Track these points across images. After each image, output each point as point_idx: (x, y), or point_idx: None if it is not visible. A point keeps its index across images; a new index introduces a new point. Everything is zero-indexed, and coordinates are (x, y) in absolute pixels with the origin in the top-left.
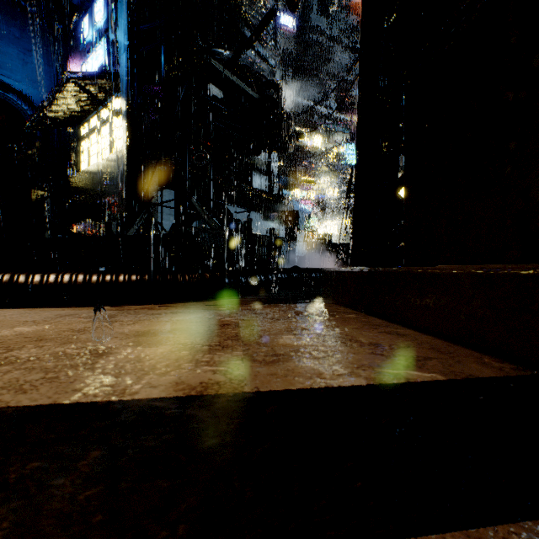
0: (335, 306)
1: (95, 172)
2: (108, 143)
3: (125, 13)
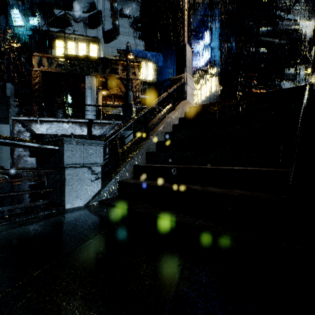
0: None
1: (204, 102)
2: (209, 89)
3: (219, 35)
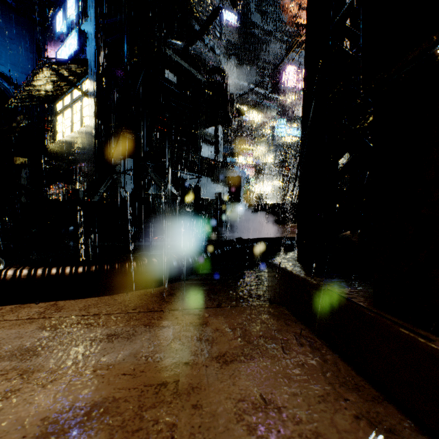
0: (284, 312)
1: (68, 142)
2: (79, 118)
3: (93, 9)
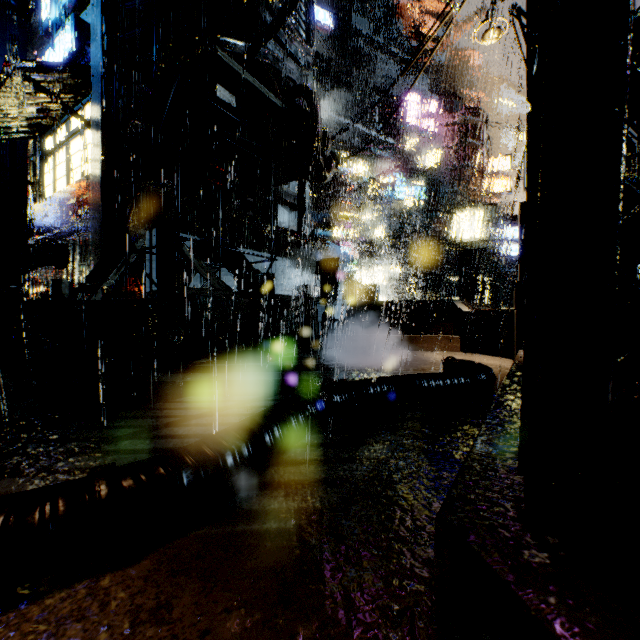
0: None
1: (62, 201)
2: (79, 163)
3: None
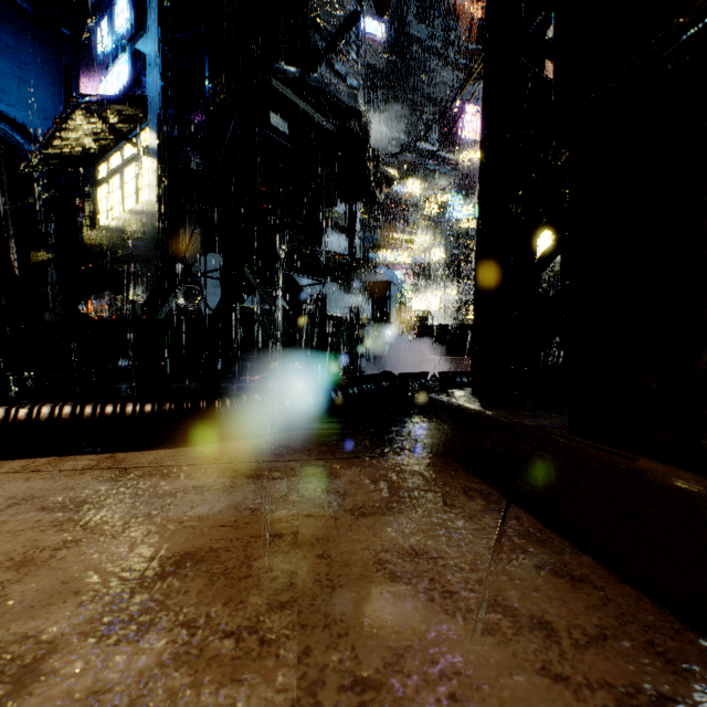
0: (449, 463)
1: (116, 228)
2: (133, 190)
3: (155, 16)
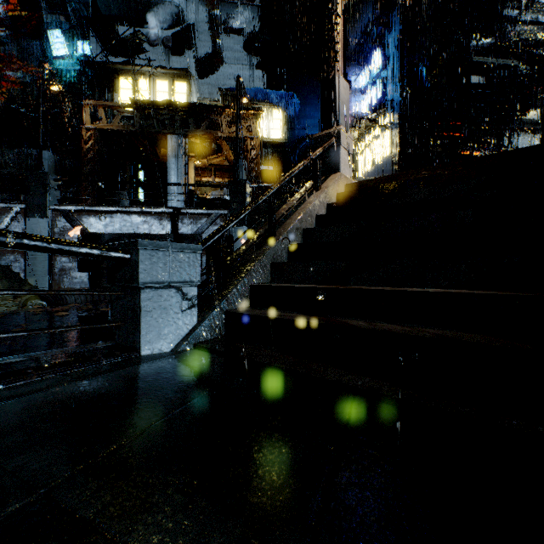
0: None
1: (371, 174)
2: (380, 151)
3: (397, 56)
